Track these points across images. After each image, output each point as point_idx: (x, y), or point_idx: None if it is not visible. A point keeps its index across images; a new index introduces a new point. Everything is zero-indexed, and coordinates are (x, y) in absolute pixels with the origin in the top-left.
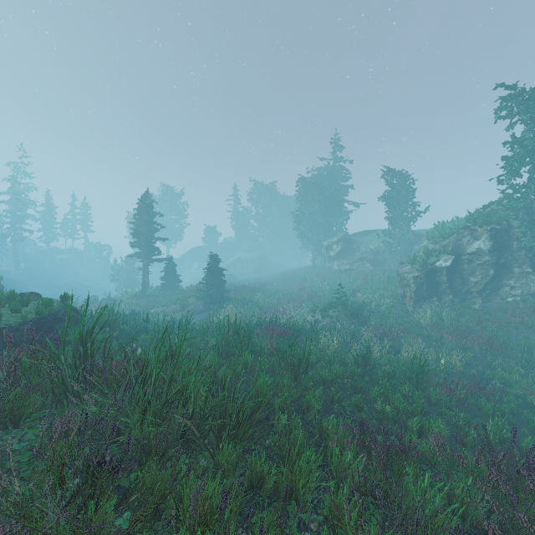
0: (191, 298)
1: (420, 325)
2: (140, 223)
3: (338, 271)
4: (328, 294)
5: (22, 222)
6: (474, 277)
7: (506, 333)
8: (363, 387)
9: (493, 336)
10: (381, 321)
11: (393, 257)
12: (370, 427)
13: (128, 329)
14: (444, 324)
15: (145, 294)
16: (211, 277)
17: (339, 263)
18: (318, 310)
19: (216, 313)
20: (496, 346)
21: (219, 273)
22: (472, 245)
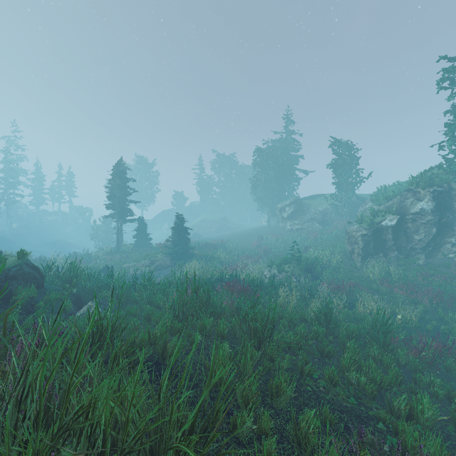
0: (159, 254)
1: (370, 279)
2: (114, 187)
3: (291, 230)
4: (282, 251)
5: (14, 188)
6: (418, 235)
7: (452, 287)
8: (330, 351)
9: (441, 290)
10: (333, 275)
11: (339, 217)
12: (376, 444)
13: (89, 286)
14: (393, 279)
15: (118, 251)
16: (177, 236)
17: (292, 223)
18: (275, 265)
19: (180, 268)
20: (446, 300)
21: (184, 232)
22: (416, 205)
